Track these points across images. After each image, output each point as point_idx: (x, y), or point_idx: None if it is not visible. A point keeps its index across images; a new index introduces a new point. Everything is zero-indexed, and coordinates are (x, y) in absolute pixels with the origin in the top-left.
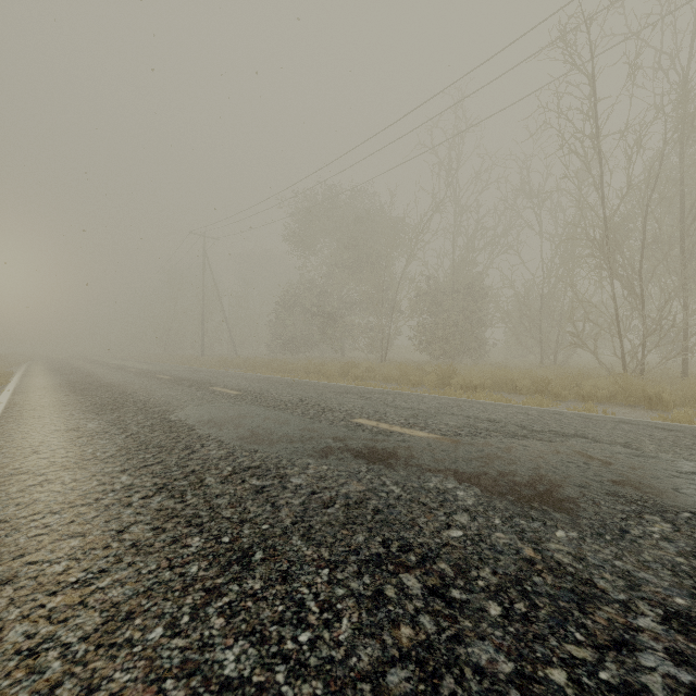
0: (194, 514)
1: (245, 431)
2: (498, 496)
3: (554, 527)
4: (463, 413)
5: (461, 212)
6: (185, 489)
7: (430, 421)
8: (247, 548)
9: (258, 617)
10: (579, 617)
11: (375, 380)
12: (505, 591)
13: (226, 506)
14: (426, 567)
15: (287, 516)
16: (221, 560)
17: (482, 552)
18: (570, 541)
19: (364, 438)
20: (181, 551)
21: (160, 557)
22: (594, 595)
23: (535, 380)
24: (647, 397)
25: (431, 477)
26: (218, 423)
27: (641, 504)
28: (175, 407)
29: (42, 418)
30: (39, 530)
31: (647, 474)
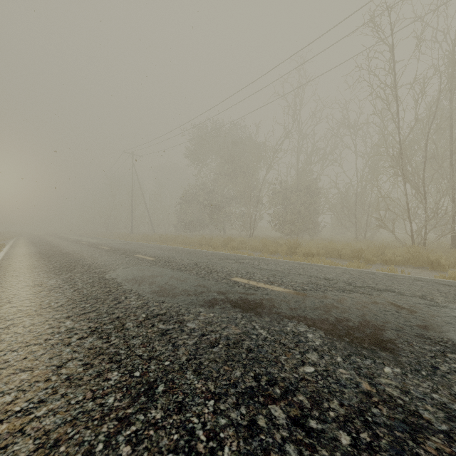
0: (115, 352)
1: (156, 286)
2: (338, 338)
3: (382, 364)
4: (307, 273)
5: (303, 138)
6: (110, 332)
7: (284, 279)
8: (152, 381)
9: (157, 445)
10: (413, 446)
11: (246, 249)
12: (351, 421)
13: (139, 345)
14: (289, 399)
15: (183, 354)
16: (132, 392)
17: (330, 386)
18: (395, 376)
19: (239, 292)
20: (102, 384)
21: (86, 389)
22: (422, 425)
23: (353, 250)
24: (430, 262)
25: (288, 323)
26: (138, 281)
27: (443, 344)
28: (110, 269)
29: (18, 276)
30: (0, 365)
31: (442, 320)
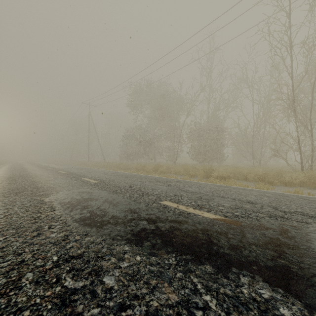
0: None
1: (87, 212)
2: None
3: None
4: (229, 196)
5: (212, 91)
6: None
7: (211, 203)
8: None
9: None
10: None
11: (171, 173)
12: None
13: None
14: None
15: None
16: None
17: None
18: None
19: (170, 220)
20: None
21: None
22: None
23: (258, 174)
24: None
25: (239, 277)
26: (72, 205)
27: None
28: (54, 191)
29: None
30: None
31: None
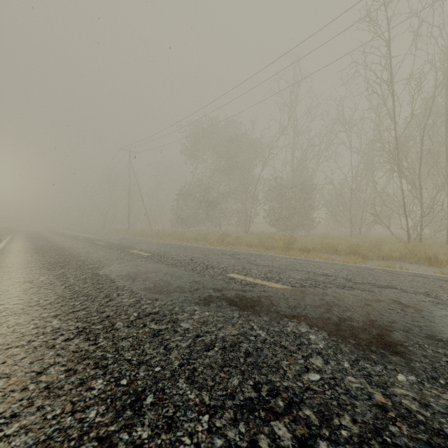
0: (101, 356)
1: (150, 283)
2: (342, 340)
3: (394, 371)
4: (304, 269)
5: (298, 135)
6: (99, 333)
7: (282, 275)
8: (140, 391)
9: None
10: None
11: (242, 245)
12: (367, 443)
13: (129, 348)
14: (293, 413)
15: (176, 358)
16: (117, 404)
17: (339, 398)
18: (411, 385)
19: (236, 289)
20: (84, 394)
21: (66, 400)
22: None
23: (350, 245)
24: (428, 257)
25: (288, 322)
26: (131, 277)
27: None
28: (104, 264)
29: (10, 272)
30: None
31: None
